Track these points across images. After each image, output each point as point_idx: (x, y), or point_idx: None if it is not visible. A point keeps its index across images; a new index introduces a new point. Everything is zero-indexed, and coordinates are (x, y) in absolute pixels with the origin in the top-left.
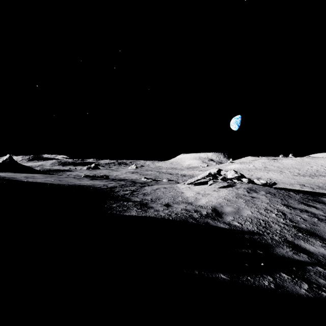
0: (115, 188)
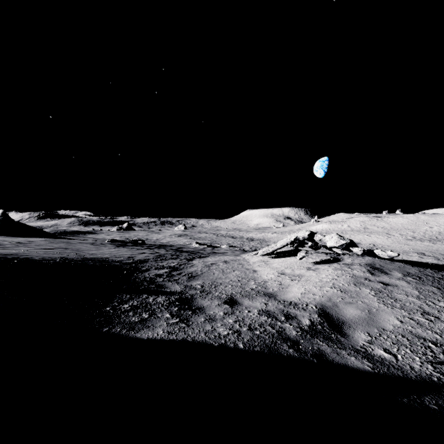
0: (145, 262)
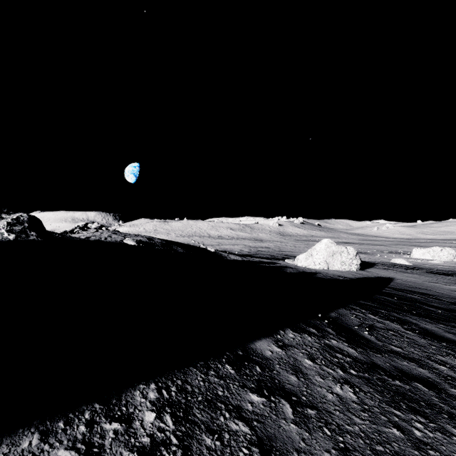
0: None
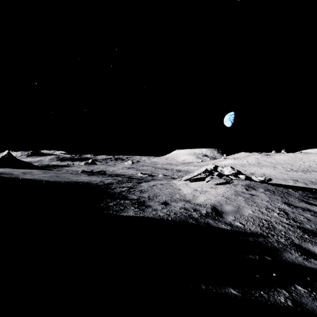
0: (112, 184)
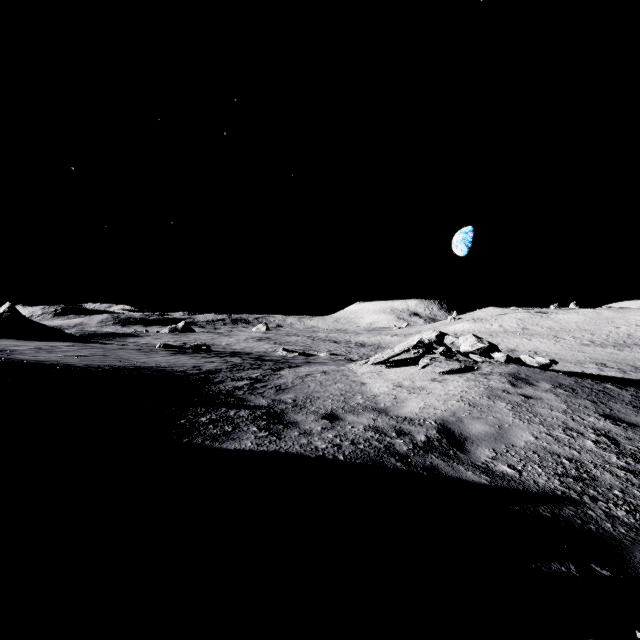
0: (217, 373)
